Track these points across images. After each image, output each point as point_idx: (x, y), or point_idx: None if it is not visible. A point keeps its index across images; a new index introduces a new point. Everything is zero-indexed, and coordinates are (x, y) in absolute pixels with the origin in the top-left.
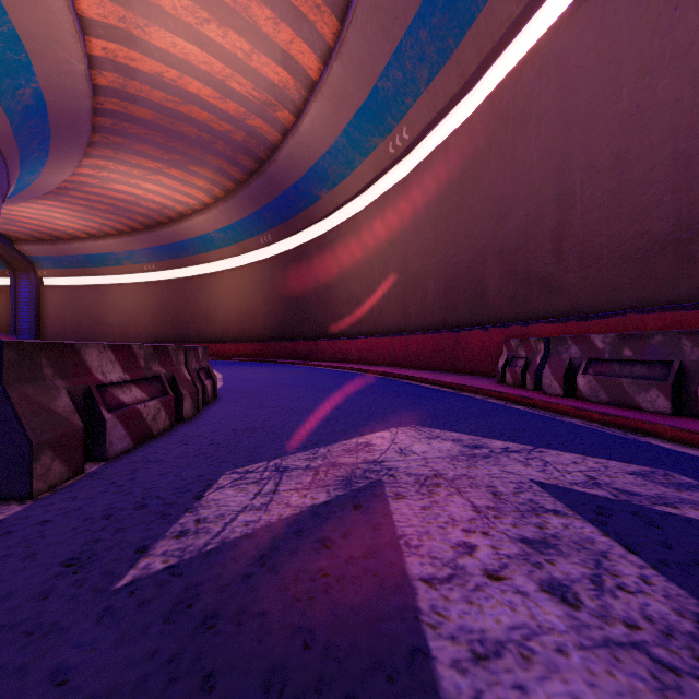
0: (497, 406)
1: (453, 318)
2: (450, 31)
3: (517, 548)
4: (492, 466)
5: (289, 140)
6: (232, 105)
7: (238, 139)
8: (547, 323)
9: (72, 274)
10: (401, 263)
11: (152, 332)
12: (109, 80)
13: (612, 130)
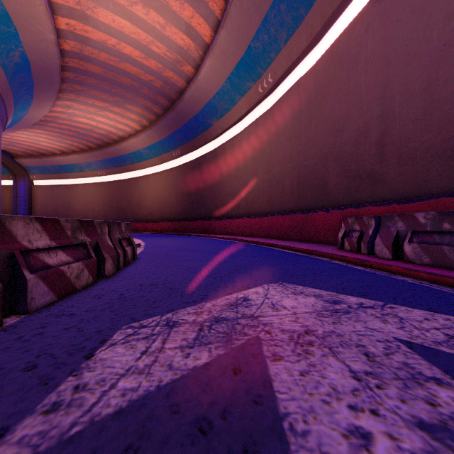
0: (341, 267)
1: (303, 204)
2: (302, 3)
3: (419, 440)
4: (354, 323)
5: (191, 85)
6: (153, 62)
7: (157, 86)
8: (374, 206)
9: (52, 178)
10: (267, 167)
11: (103, 215)
12: (71, 46)
13: (424, 64)
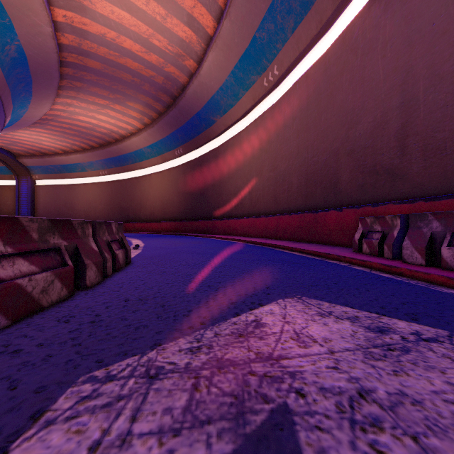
0: (365, 274)
1: (312, 203)
2: None
3: None
4: (427, 372)
5: (194, 81)
6: (154, 57)
7: (159, 82)
8: (396, 204)
9: (54, 177)
10: (272, 165)
11: (105, 215)
12: (69, 40)
13: None
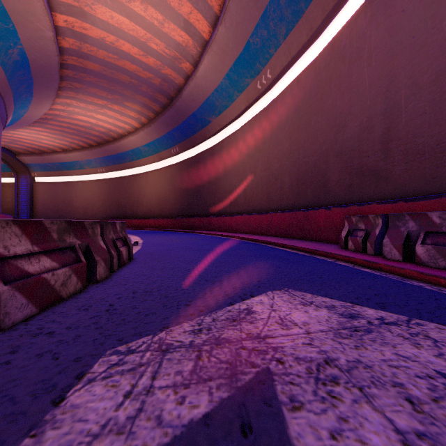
0: (348, 269)
1: (303, 201)
2: None
3: None
4: (381, 347)
5: (190, 82)
6: (151, 59)
7: (156, 83)
8: (379, 204)
9: (53, 175)
10: (265, 164)
11: (103, 212)
12: (70, 43)
13: (433, 55)
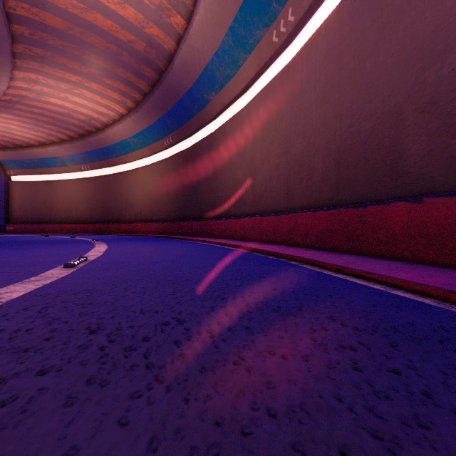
0: None
1: (349, 193)
2: None
3: None
4: None
5: (182, 45)
6: (130, 11)
7: (140, 49)
8: None
9: (31, 173)
10: (284, 146)
11: (87, 215)
12: None
13: None
